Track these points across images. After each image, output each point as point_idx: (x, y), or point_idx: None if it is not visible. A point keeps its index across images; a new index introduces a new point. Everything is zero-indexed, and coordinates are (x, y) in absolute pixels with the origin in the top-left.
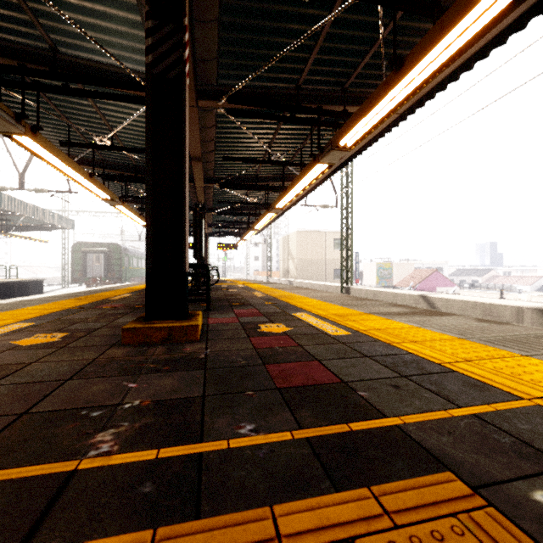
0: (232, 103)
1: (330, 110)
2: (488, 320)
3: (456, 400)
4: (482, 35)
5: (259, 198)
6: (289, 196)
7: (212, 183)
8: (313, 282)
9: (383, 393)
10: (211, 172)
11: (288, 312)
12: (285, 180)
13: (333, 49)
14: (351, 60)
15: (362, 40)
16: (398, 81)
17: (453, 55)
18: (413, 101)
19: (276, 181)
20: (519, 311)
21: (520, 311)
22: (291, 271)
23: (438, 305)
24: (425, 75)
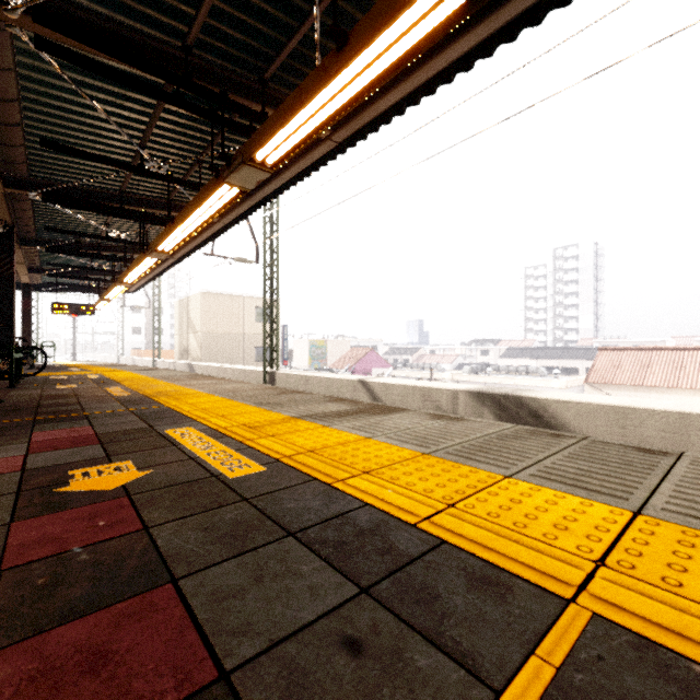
0: (42, 23)
1: (242, 105)
2: (442, 415)
3: (478, 656)
4: (445, 30)
5: (130, 232)
6: (181, 233)
7: (25, 189)
8: (225, 366)
9: (326, 695)
10: (22, 168)
11: (159, 428)
12: (176, 209)
13: (245, 2)
14: (273, 35)
15: (289, 6)
16: (339, 68)
17: (410, 52)
18: (354, 129)
19: (159, 209)
20: (454, 395)
21: (455, 395)
22: (193, 351)
23: (378, 391)
24: (375, 71)
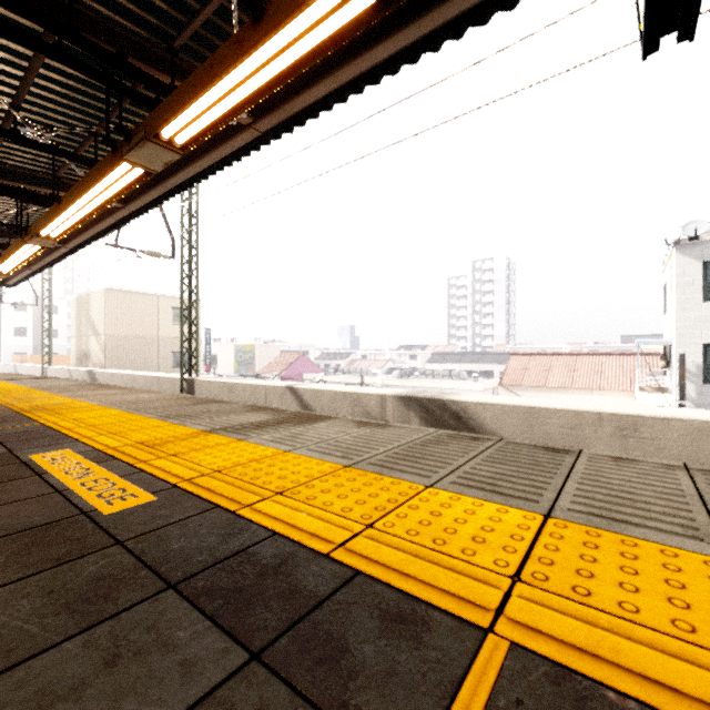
0: None
1: (146, 72)
2: (368, 422)
3: None
4: (369, 20)
5: (4, 212)
6: (71, 217)
7: None
8: (134, 373)
9: None
10: None
11: (23, 453)
12: (66, 189)
13: None
14: None
15: None
16: (256, 42)
17: (333, 38)
18: (279, 120)
19: (43, 186)
20: (383, 400)
21: (384, 400)
22: (94, 356)
23: (307, 397)
24: (296, 53)
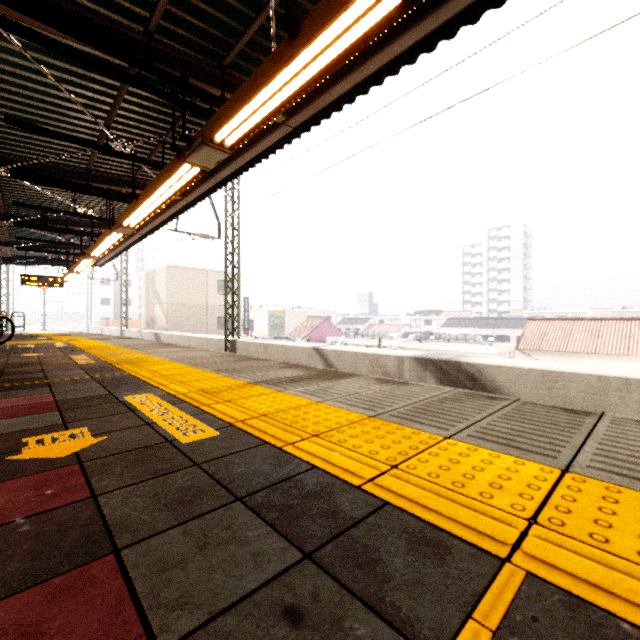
0: (4, 2)
1: (202, 89)
2: (388, 379)
3: (416, 622)
4: (390, 22)
5: (97, 208)
6: (145, 210)
7: None
8: (189, 335)
9: None
10: None
11: (119, 394)
12: (141, 187)
13: None
14: (232, 24)
15: None
16: (292, 55)
17: (358, 42)
18: (308, 115)
19: (125, 187)
20: (400, 361)
21: (401, 361)
22: (159, 320)
23: (331, 357)
24: (326, 59)
